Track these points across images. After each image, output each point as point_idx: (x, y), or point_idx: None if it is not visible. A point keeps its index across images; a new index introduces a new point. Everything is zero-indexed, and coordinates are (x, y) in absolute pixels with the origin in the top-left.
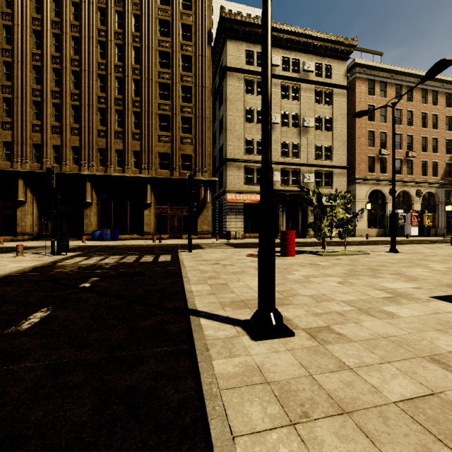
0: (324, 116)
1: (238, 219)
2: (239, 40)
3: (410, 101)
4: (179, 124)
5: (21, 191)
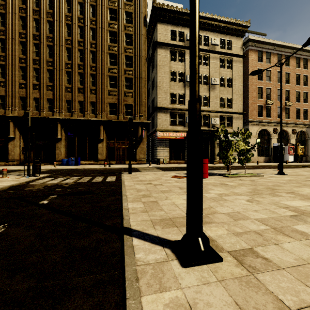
0: (226, 77)
1: (165, 150)
2: (166, 23)
3: (288, 66)
4: (123, 83)
5: (11, 130)
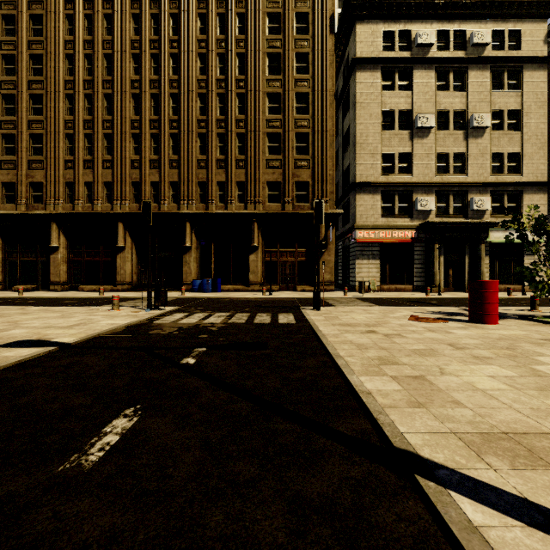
0: (507, 109)
1: (372, 265)
2: (374, 19)
3: None
4: (292, 143)
5: (121, 236)
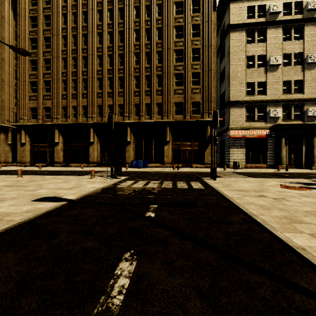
0: None
1: (240, 151)
2: None
3: None
4: (189, 79)
5: (91, 136)
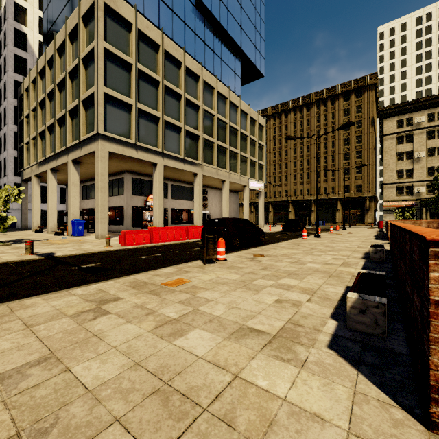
0: None
1: (391, 216)
2: (392, 117)
3: None
4: (354, 170)
5: (290, 207)
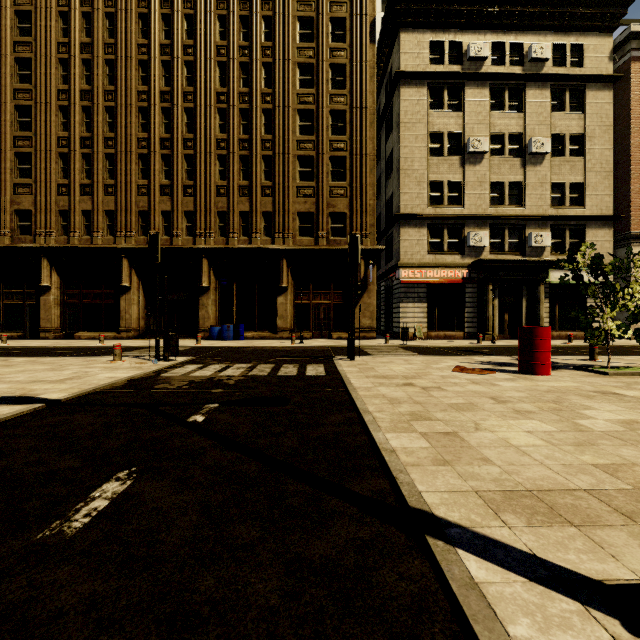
0: (569, 133)
1: (418, 308)
2: (420, 28)
3: None
4: (326, 168)
5: (125, 274)
